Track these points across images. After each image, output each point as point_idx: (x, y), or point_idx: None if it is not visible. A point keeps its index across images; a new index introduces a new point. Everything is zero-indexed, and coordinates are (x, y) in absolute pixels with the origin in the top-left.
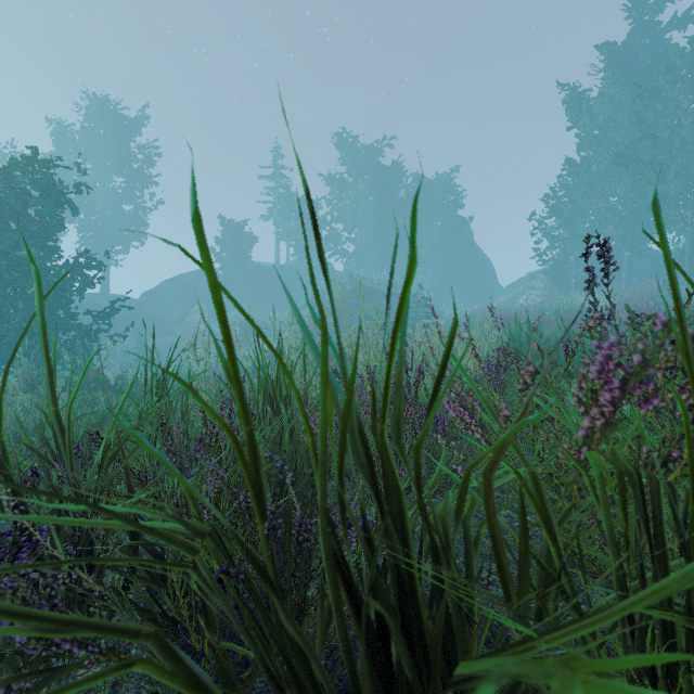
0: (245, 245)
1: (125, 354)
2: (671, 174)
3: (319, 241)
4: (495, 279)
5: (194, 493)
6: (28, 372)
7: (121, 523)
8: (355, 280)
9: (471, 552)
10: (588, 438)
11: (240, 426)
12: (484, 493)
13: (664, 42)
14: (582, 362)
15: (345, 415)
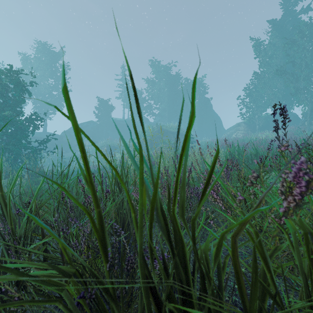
0: (109, 110)
1: (54, 159)
2: (301, 78)
3: (137, 104)
4: (222, 126)
5: (66, 247)
6: (8, 168)
7: (15, 275)
8: (158, 126)
9: (220, 272)
10: (285, 213)
11: (103, 197)
12: (231, 247)
13: (298, 19)
14: (283, 171)
15: (153, 201)
